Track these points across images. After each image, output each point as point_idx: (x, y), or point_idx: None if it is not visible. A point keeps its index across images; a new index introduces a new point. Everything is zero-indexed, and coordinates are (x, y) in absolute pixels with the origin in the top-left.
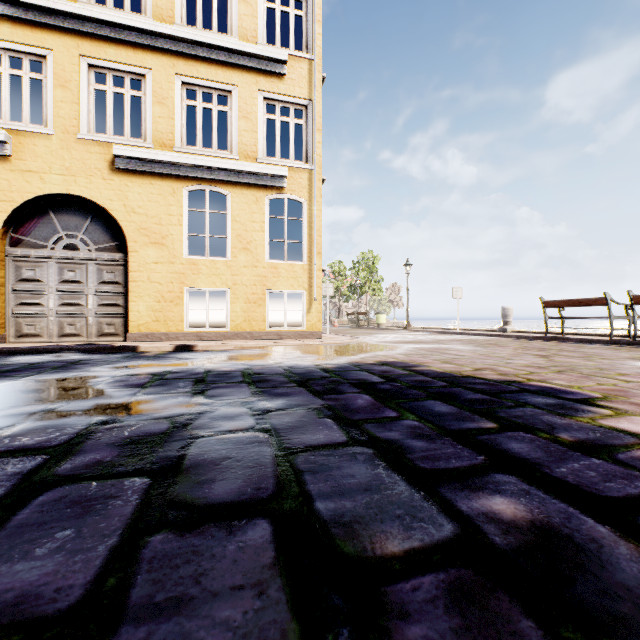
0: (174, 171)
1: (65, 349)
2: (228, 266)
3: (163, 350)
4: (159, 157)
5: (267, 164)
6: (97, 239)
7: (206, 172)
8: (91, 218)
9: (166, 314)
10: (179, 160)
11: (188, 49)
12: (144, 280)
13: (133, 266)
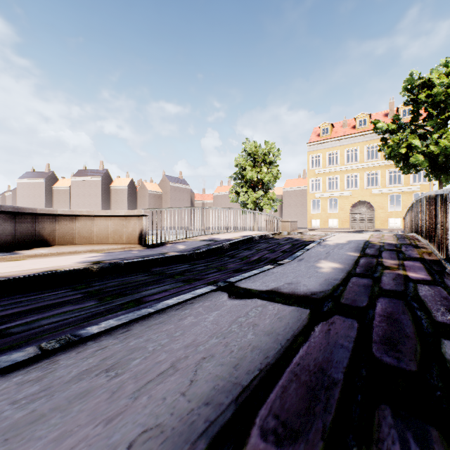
0: (386, 192)
1: (366, 231)
2: (400, 212)
3: (386, 231)
4: (382, 190)
5: (413, 185)
6: (367, 208)
7: (394, 191)
8: (365, 204)
9: (383, 224)
10: (387, 190)
11: (389, 163)
12: (378, 217)
13: (375, 214)
